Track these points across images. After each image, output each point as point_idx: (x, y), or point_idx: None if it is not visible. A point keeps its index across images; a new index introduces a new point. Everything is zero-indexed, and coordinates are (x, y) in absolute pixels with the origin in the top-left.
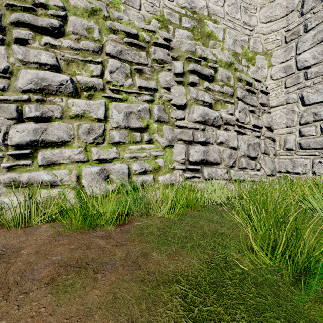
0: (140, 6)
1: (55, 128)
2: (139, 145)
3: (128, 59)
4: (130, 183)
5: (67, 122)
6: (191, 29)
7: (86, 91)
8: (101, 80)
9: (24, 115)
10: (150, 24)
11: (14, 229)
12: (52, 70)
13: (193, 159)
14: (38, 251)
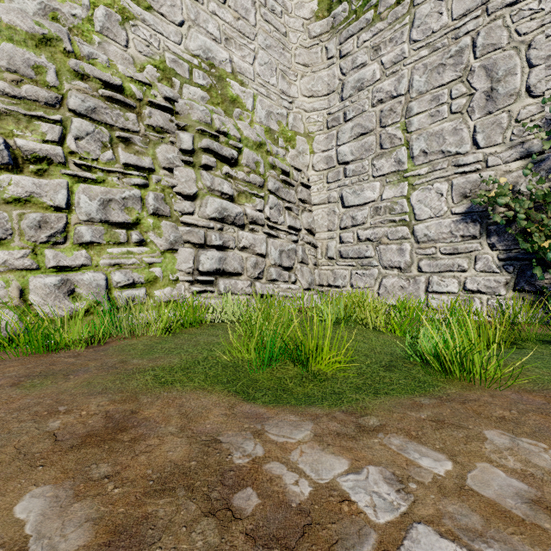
0: (127, 42)
1: None
2: (124, 247)
3: (107, 122)
4: (109, 301)
5: None
6: (207, 88)
7: (32, 163)
8: (61, 149)
9: None
10: (144, 72)
11: None
12: None
13: (204, 268)
14: None
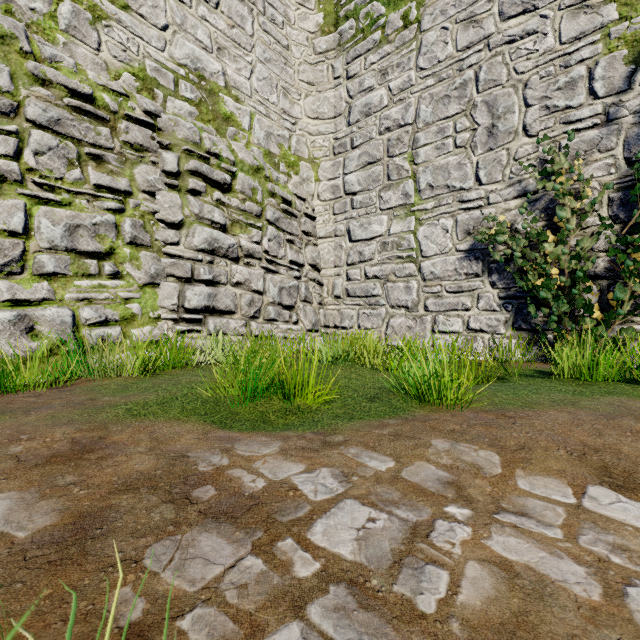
0: (99, 44)
1: None
2: (95, 279)
3: (75, 136)
4: (77, 340)
5: None
6: (195, 103)
7: None
8: (16, 165)
9: None
10: (120, 80)
11: None
12: None
13: (191, 305)
14: None
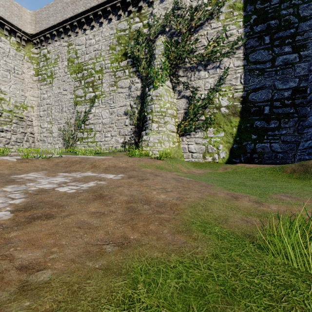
0: None
1: None
2: None
3: None
4: None
5: None
6: None
7: None
8: None
9: None
10: None
11: None
12: None
13: None
14: None
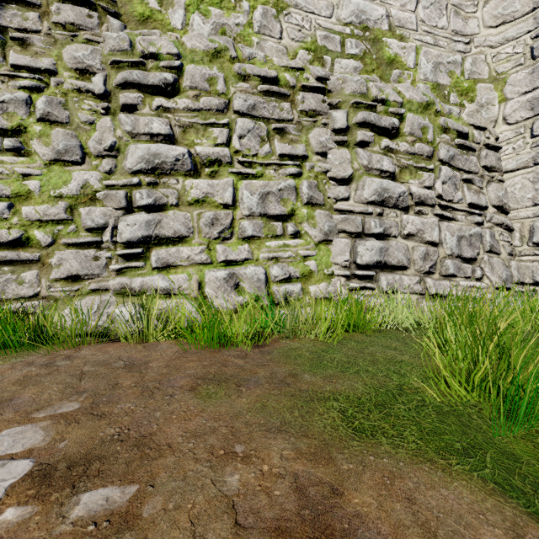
0: (281, 33)
1: (170, 219)
2: (280, 240)
3: (265, 116)
4: (268, 295)
5: (184, 210)
6: (360, 56)
7: (207, 167)
8: (228, 150)
9: (134, 204)
10: (296, 59)
11: (132, 345)
12: (165, 142)
13: (363, 261)
14: (167, 365)
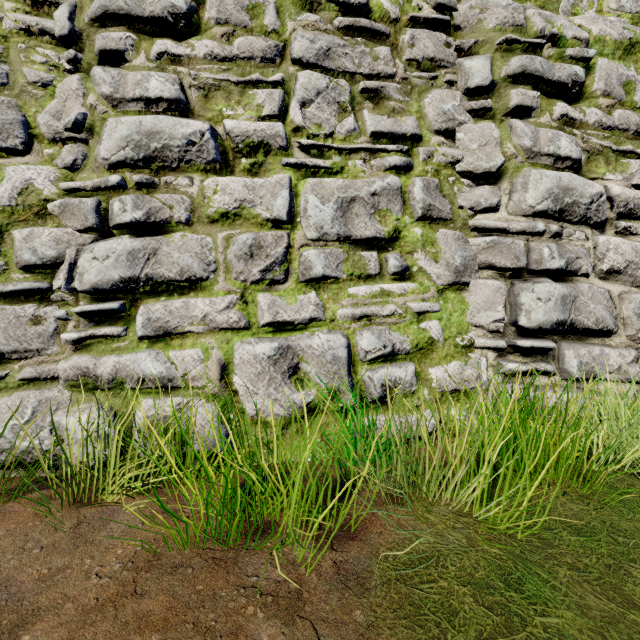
0: None
1: (175, 247)
2: (375, 283)
3: (346, 69)
4: (353, 388)
5: (202, 232)
6: None
7: (245, 157)
8: (281, 125)
9: (111, 221)
10: None
11: (60, 512)
12: (172, 113)
13: (531, 321)
14: None
